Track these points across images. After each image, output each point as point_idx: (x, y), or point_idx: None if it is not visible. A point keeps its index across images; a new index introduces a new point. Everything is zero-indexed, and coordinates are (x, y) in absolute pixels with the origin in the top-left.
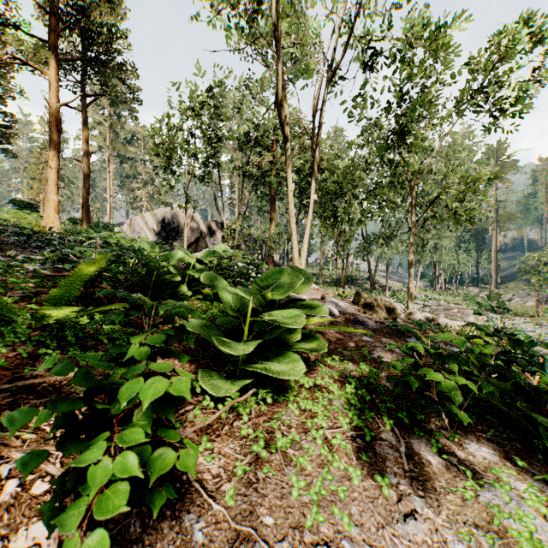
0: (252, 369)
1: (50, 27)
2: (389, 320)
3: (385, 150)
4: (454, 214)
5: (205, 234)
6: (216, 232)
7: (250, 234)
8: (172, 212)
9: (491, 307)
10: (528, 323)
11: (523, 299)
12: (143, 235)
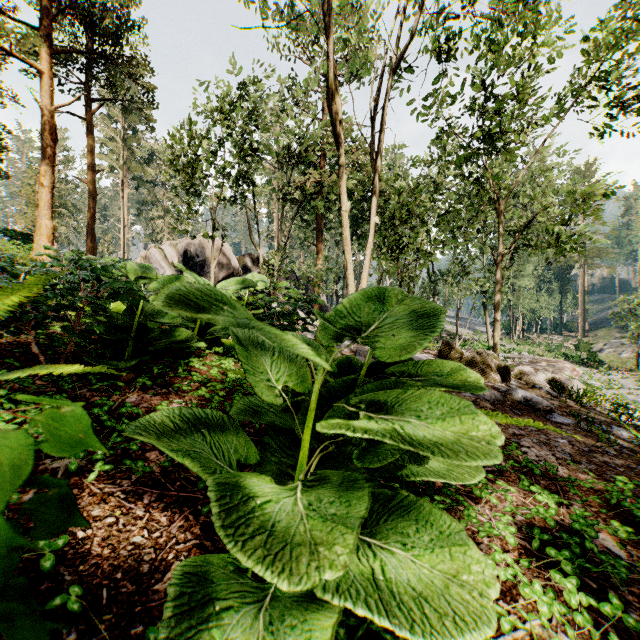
0: (337, 602)
1: (42, 10)
2: (500, 383)
3: (466, 160)
4: (557, 241)
5: (237, 270)
6: (250, 268)
7: (292, 270)
8: (197, 243)
9: (581, 359)
10: (627, 378)
11: (617, 349)
12: (161, 271)
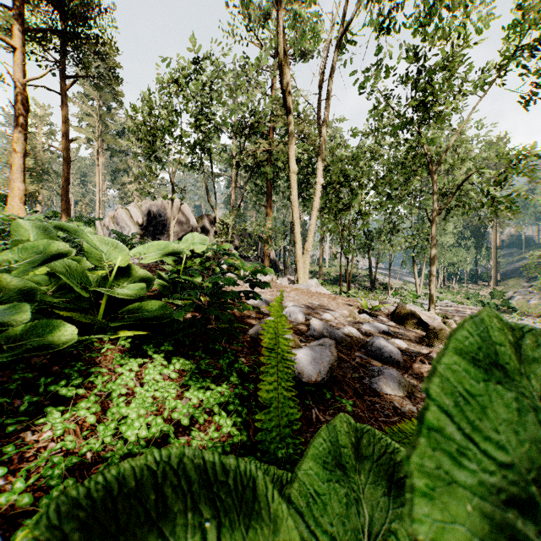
0: None
1: None
2: None
3: (405, 126)
4: (494, 201)
5: (195, 228)
6: (208, 227)
7: (244, 228)
8: (159, 205)
9: (496, 306)
10: (538, 323)
11: (525, 297)
12: (127, 229)
